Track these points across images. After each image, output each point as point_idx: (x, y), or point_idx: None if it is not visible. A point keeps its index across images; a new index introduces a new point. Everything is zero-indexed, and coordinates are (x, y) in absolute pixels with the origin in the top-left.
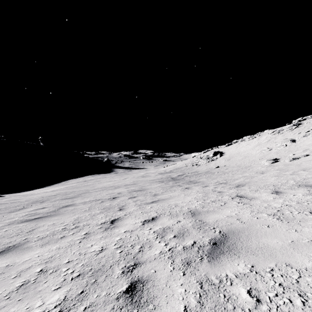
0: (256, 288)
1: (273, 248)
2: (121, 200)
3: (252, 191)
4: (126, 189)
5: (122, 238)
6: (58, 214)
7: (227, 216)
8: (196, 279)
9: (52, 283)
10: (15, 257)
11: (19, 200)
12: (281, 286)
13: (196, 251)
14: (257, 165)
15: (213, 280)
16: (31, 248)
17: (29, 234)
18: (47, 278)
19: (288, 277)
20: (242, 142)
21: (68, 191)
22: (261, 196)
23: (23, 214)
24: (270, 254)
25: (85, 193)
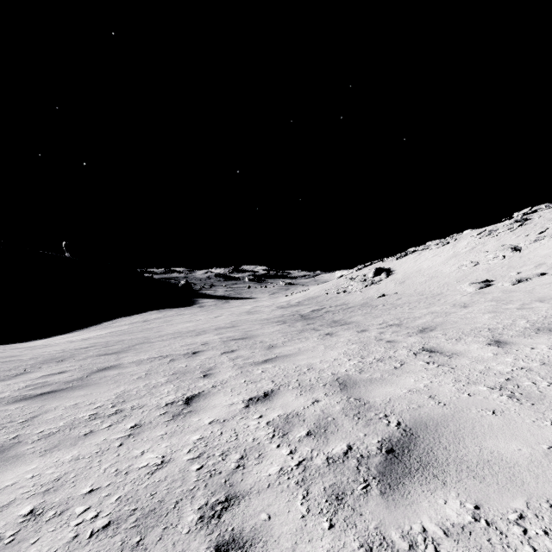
0: None
1: (514, 462)
2: (208, 357)
3: (451, 340)
4: (217, 337)
5: (204, 437)
6: (88, 384)
7: (410, 391)
8: (357, 539)
9: (49, 546)
10: None
11: (19, 357)
12: None
13: (354, 468)
14: (454, 292)
15: (395, 541)
16: (23, 459)
17: (24, 427)
18: (39, 530)
19: None
20: (424, 252)
21: (111, 340)
22: (469, 349)
23: (21, 385)
24: (510, 478)
25: (142, 343)
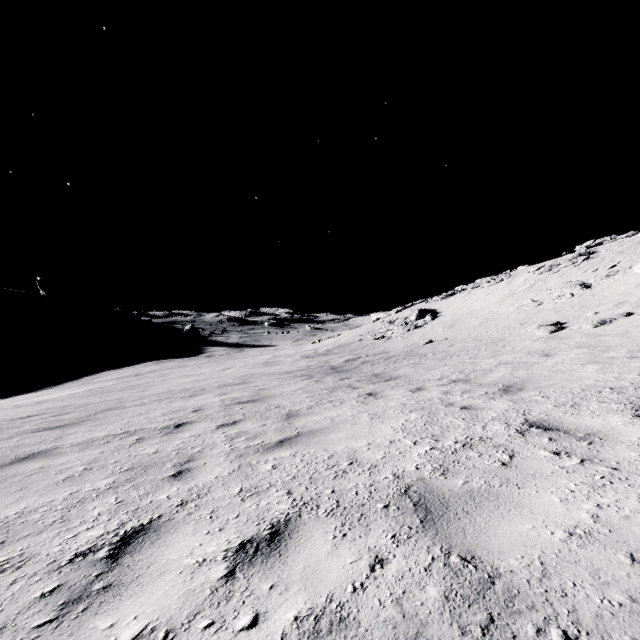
0: None
1: None
2: (195, 434)
3: (565, 407)
4: (218, 399)
5: None
6: None
7: (572, 534)
8: None
9: None
10: None
11: None
12: None
13: None
14: (520, 337)
15: None
16: None
17: None
18: None
19: None
20: (475, 290)
21: (71, 405)
22: (612, 426)
23: None
24: None
25: (111, 409)
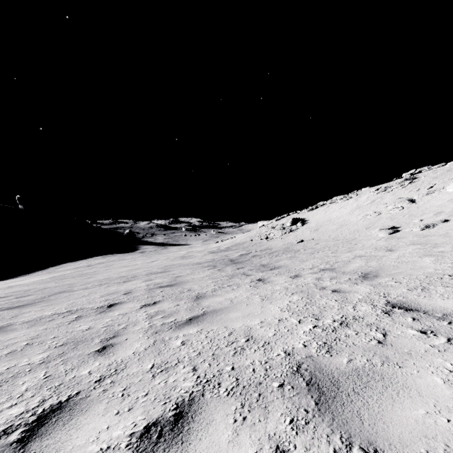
0: None
1: None
2: (122, 313)
3: (416, 290)
4: (144, 284)
5: None
6: None
7: None
8: None
9: None
10: None
11: None
12: None
13: None
14: (366, 237)
15: None
16: None
17: None
18: None
19: None
20: (332, 205)
21: (33, 289)
22: None
23: None
24: None
25: (62, 292)
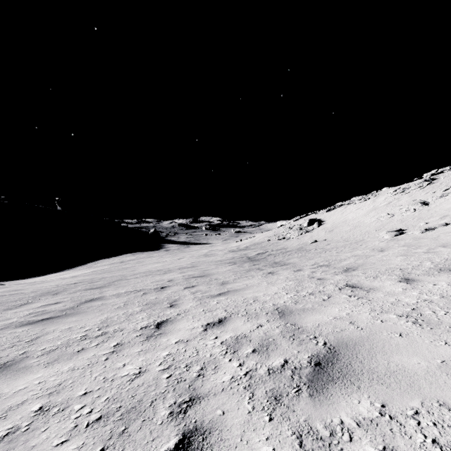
0: (394, 448)
1: (414, 373)
2: (173, 291)
3: (369, 278)
4: (180, 275)
5: (171, 353)
6: (78, 312)
7: (335, 318)
8: (291, 429)
9: (55, 433)
10: (4, 383)
11: (22, 291)
12: (436, 444)
13: (289, 376)
14: (373, 239)
15: (319, 430)
16: (31, 369)
17: (30, 345)
18: (47, 422)
19: (447, 427)
20: (349, 205)
21: (95, 278)
22: (384, 285)
23: (25, 313)
24: (410, 384)
25: (120, 280)
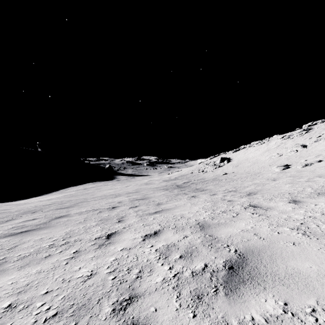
0: None
1: (307, 275)
2: (121, 210)
3: (266, 200)
4: (127, 198)
5: (117, 259)
6: (49, 226)
7: (242, 230)
8: (211, 324)
9: None
10: None
11: (9, 210)
12: None
13: (209, 278)
14: (267, 172)
15: None
16: (7, 272)
17: (9, 252)
18: (13, 318)
19: None
20: (250, 148)
21: (64, 200)
22: (278, 205)
23: (9, 227)
24: (306, 285)
25: (83, 202)
